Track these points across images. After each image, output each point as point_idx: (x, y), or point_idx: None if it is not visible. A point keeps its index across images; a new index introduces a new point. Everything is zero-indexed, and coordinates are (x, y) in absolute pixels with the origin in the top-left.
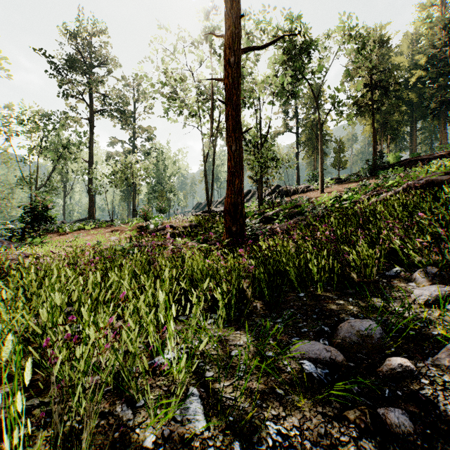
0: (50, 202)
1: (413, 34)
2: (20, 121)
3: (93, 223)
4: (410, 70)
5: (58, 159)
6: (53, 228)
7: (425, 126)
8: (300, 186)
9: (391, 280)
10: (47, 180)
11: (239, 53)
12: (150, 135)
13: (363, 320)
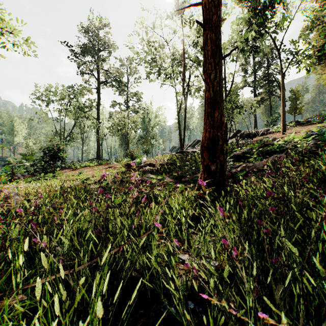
0: (61, 145)
1: None
2: (53, 93)
3: (96, 162)
4: None
5: (77, 118)
6: (69, 165)
7: None
8: (260, 130)
9: None
10: (70, 132)
11: None
12: (138, 97)
13: None
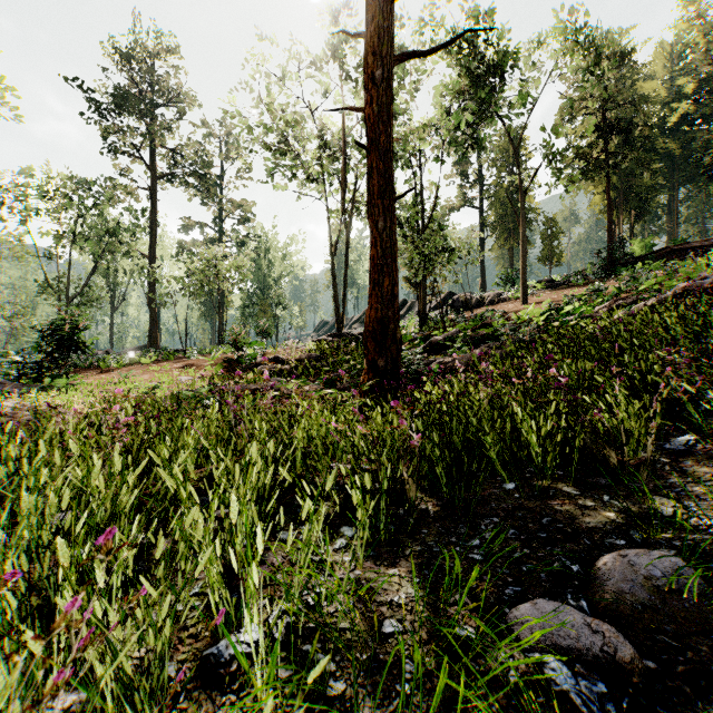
0: (83, 319)
1: (673, 44)
2: (41, 192)
3: (154, 354)
4: (668, 104)
5: (101, 253)
6: (90, 361)
7: (692, 196)
8: (487, 294)
9: (679, 459)
10: (84, 285)
11: (390, 61)
12: (245, 214)
13: (654, 552)
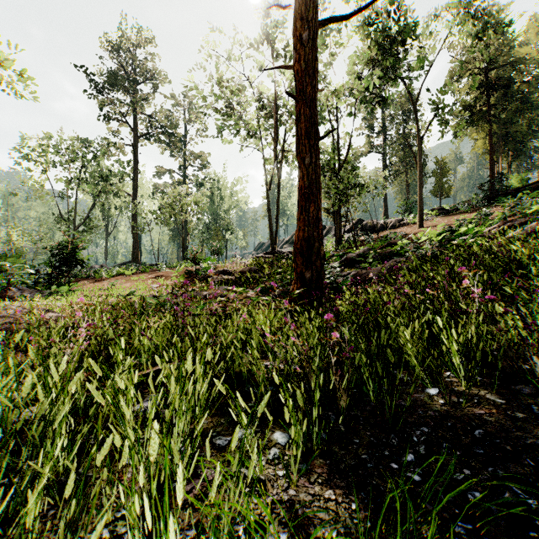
0: (81, 241)
1: None
2: (56, 150)
3: (134, 268)
4: None
5: (98, 193)
6: (89, 273)
7: None
8: (390, 220)
9: None
10: (86, 217)
11: (315, 25)
12: (203, 162)
13: None
